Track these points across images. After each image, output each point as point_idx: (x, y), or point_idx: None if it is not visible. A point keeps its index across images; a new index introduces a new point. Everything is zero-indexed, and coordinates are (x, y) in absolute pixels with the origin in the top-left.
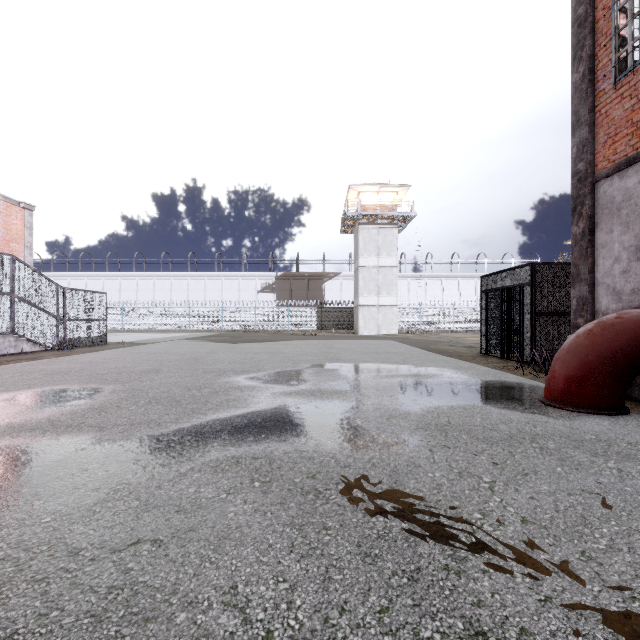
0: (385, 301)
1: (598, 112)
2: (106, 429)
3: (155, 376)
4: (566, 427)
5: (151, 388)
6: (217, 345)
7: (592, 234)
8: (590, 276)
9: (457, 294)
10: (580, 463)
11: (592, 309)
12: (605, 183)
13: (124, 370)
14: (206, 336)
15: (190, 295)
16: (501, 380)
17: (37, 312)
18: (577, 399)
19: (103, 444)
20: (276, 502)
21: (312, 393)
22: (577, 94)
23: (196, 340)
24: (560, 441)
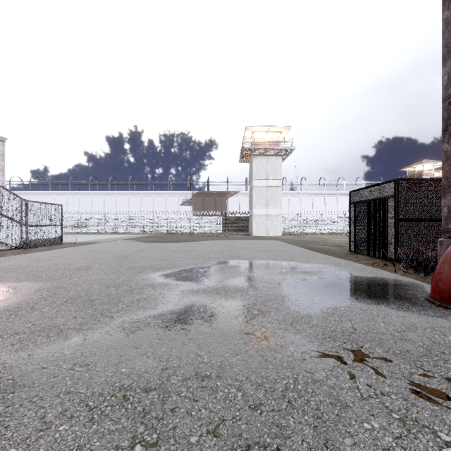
0: (272, 211)
1: None
2: (1, 339)
3: (84, 273)
4: None
5: (75, 286)
6: (146, 244)
7: None
8: None
9: (323, 207)
10: None
11: None
12: None
13: (62, 267)
14: (140, 237)
15: (130, 207)
16: (379, 277)
17: (4, 219)
18: None
19: None
20: None
21: (217, 291)
22: (448, 28)
23: (131, 240)
24: None
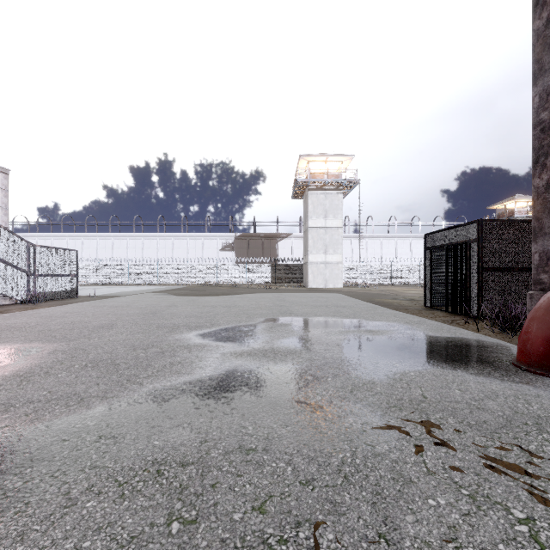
0: (332, 258)
1: None
2: (13, 408)
3: (106, 332)
4: None
5: (95, 347)
6: (179, 298)
7: None
8: None
9: (394, 252)
10: None
11: None
12: None
13: (78, 325)
14: (171, 289)
15: (159, 253)
16: (458, 337)
17: (7, 268)
18: None
19: None
20: None
21: (264, 354)
22: (540, 41)
23: (161, 293)
24: None
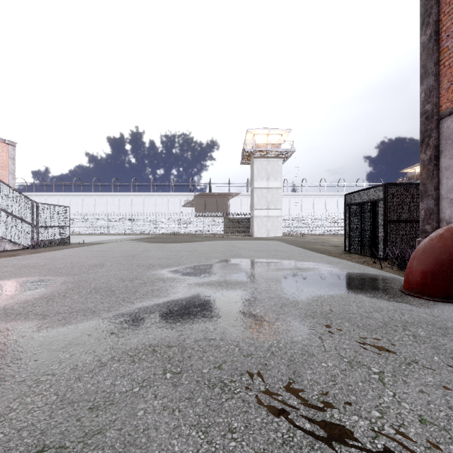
0: (273, 213)
1: (442, 64)
2: (48, 317)
3: (99, 269)
4: (428, 315)
5: (94, 279)
6: (150, 245)
7: (437, 160)
8: (436, 192)
9: (324, 208)
10: (452, 351)
11: (437, 218)
12: (448, 119)
13: (77, 264)
14: (143, 238)
15: (133, 208)
16: (365, 273)
17: (16, 220)
18: (432, 290)
19: (41, 332)
20: (184, 397)
21: (219, 284)
22: (425, 51)
23: (136, 241)
24: (428, 328)
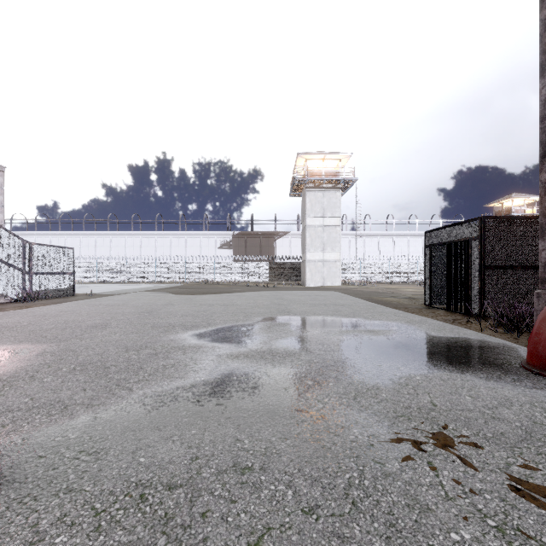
0: (329, 256)
1: None
2: None
3: (99, 332)
4: None
5: (86, 348)
6: (176, 297)
7: None
8: None
9: (392, 250)
10: None
11: None
12: None
13: (71, 325)
14: (169, 287)
15: (157, 251)
16: (462, 337)
17: (2, 266)
18: None
19: None
20: None
21: (262, 355)
22: None
23: (158, 291)
24: None
